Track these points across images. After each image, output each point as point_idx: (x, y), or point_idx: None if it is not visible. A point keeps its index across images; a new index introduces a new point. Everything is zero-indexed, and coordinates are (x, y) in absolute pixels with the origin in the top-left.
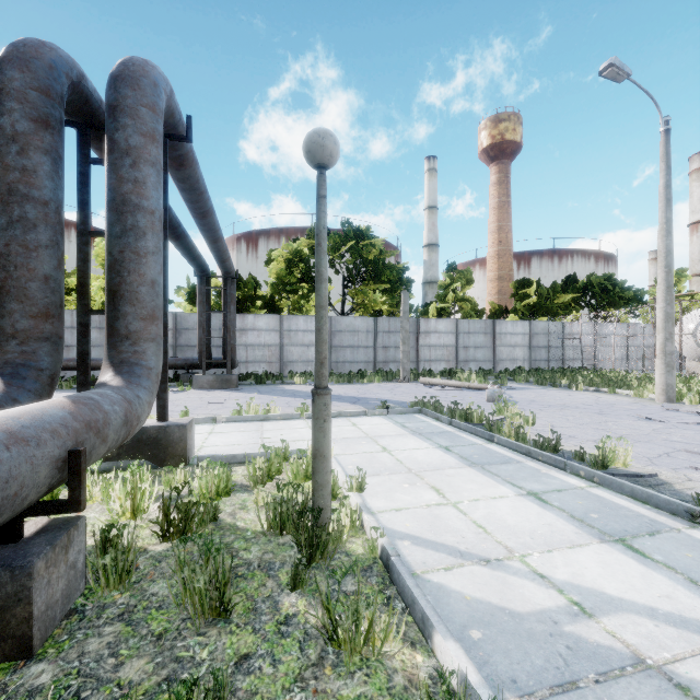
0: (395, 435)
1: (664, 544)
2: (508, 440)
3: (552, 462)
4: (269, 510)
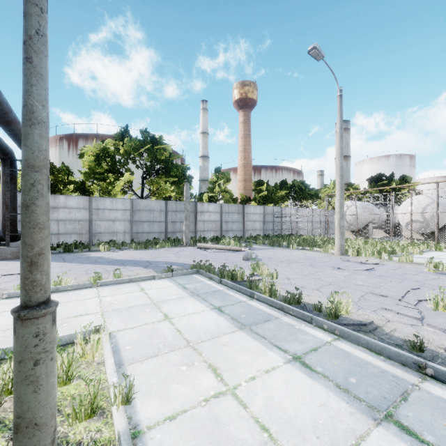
0: (177, 299)
1: (421, 411)
2: (265, 297)
3: (301, 316)
4: None
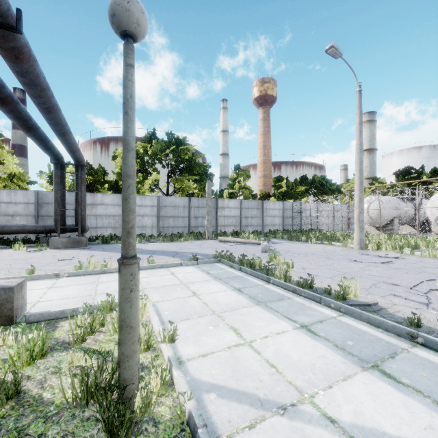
0: (202, 281)
1: (404, 365)
2: (280, 281)
3: (311, 297)
4: (74, 382)
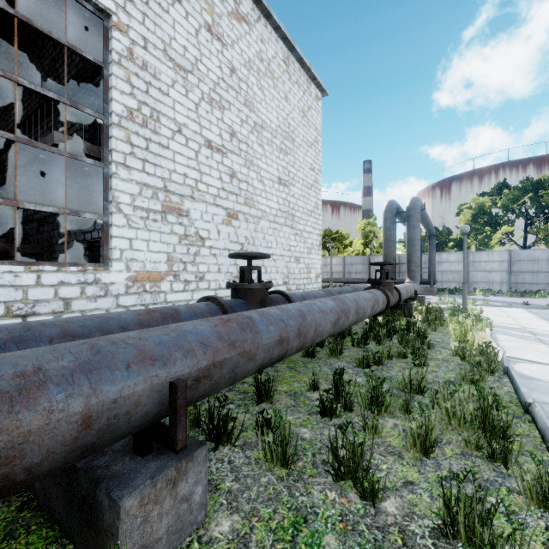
0: (518, 312)
1: None
2: None
3: None
4: (451, 311)
